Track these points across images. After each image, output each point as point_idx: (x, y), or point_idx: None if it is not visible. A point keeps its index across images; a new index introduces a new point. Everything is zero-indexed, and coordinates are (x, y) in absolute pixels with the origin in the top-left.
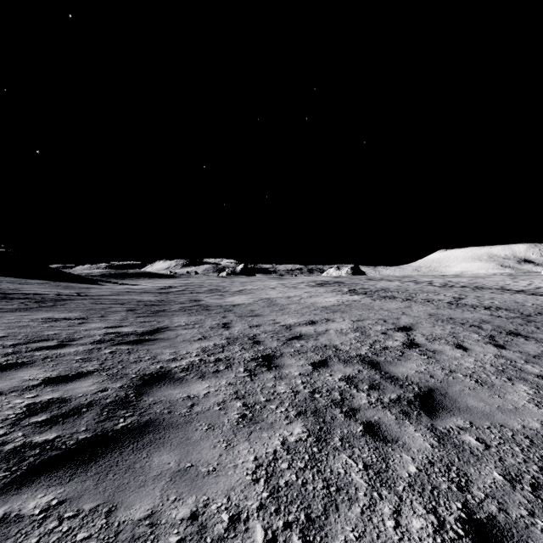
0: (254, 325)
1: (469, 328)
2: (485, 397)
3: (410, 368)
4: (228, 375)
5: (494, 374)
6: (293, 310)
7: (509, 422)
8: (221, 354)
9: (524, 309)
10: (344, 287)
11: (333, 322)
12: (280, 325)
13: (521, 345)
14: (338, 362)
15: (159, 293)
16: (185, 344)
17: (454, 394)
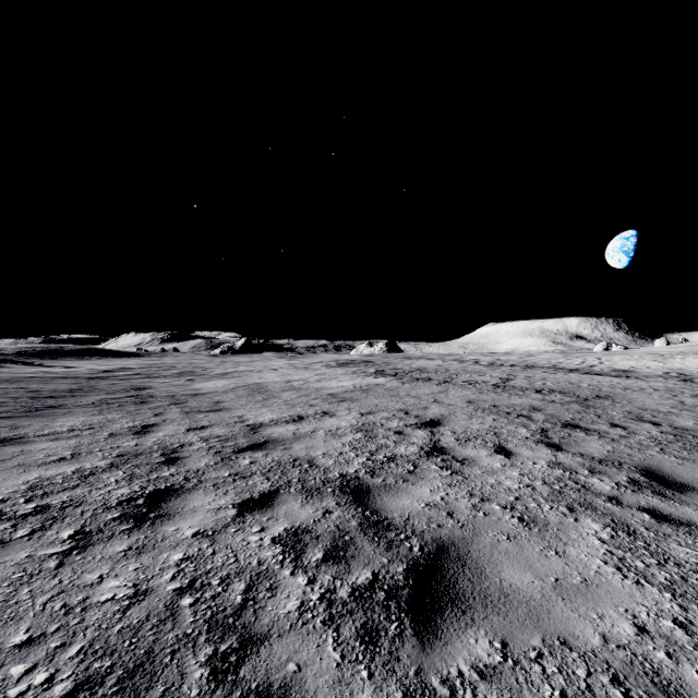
0: (199, 426)
1: (516, 420)
2: (534, 557)
3: (418, 498)
4: (11, 555)
5: (548, 500)
6: (283, 400)
7: (577, 626)
8: (65, 493)
9: (580, 391)
10: (372, 367)
11: (332, 417)
12: (244, 425)
13: (581, 443)
14: (297, 495)
15: (88, 378)
16: (10, 473)
17: (481, 556)
